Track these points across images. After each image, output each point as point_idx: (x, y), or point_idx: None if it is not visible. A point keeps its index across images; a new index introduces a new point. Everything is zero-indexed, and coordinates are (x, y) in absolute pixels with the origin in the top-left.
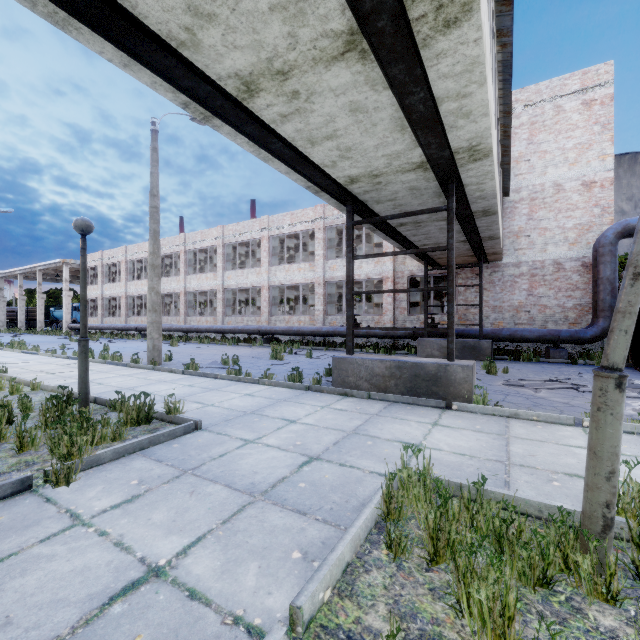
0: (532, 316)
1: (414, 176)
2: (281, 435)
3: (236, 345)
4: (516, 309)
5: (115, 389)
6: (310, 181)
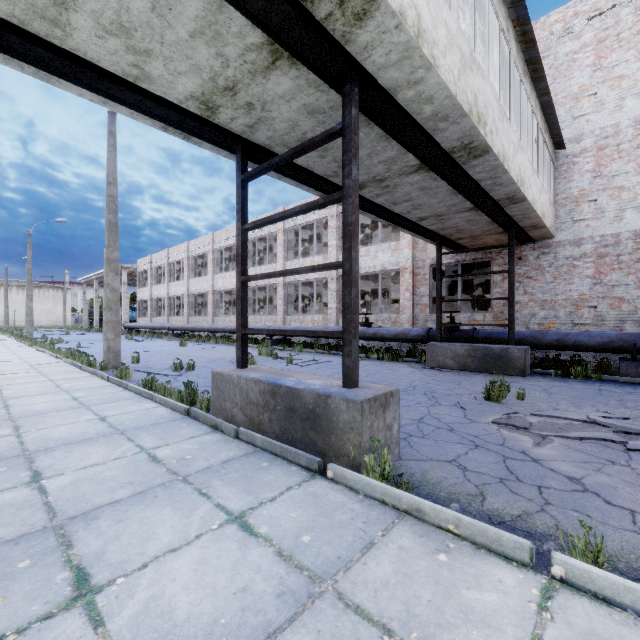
0: (600, 313)
1: (289, 81)
2: None
3: None
4: (575, 304)
5: None
6: (143, 113)
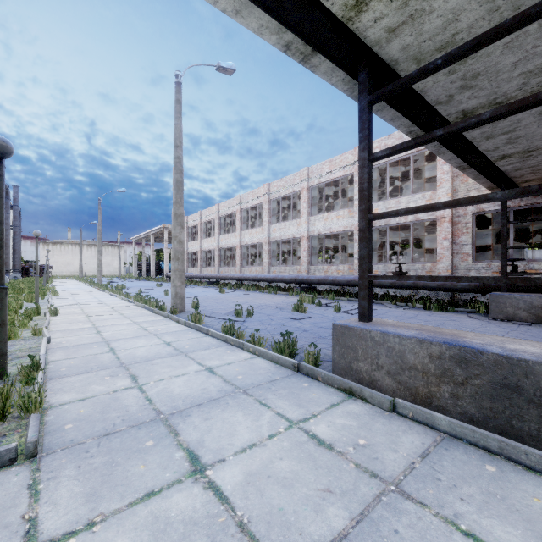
0: None
1: None
2: (117, 538)
3: (275, 293)
4: None
5: (96, 341)
6: (278, 19)
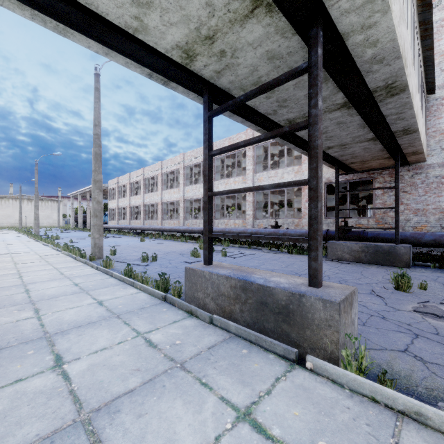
0: None
1: (260, 29)
2: None
3: (186, 242)
4: (443, 212)
5: (15, 284)
6: (136, 61)
